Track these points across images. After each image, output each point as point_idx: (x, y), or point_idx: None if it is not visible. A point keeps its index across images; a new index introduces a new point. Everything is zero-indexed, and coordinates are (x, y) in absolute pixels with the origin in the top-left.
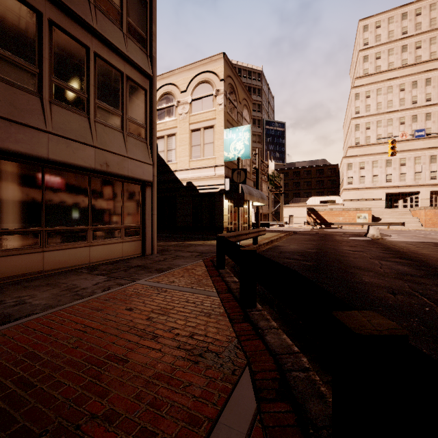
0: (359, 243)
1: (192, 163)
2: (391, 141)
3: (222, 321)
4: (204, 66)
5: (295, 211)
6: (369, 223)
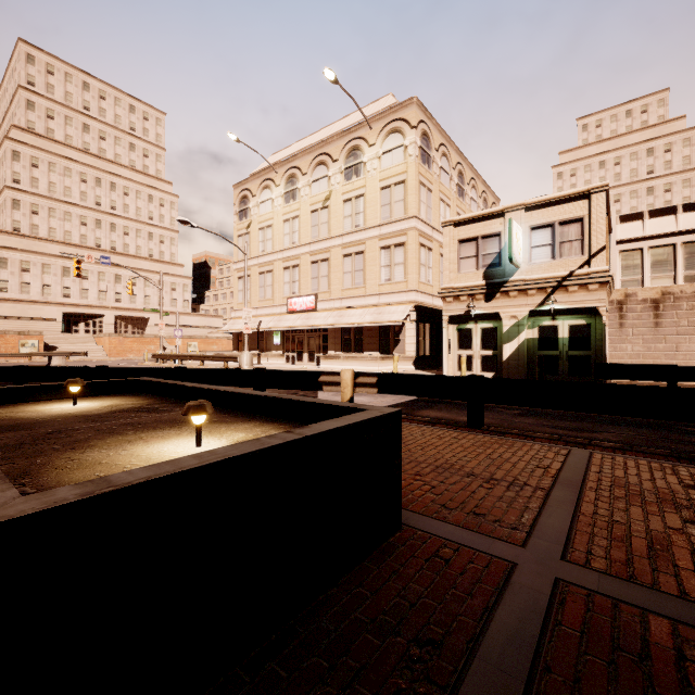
0: None
1: None
2: (77, 260)
3: None
4: None
5: None
6: (43, 353)
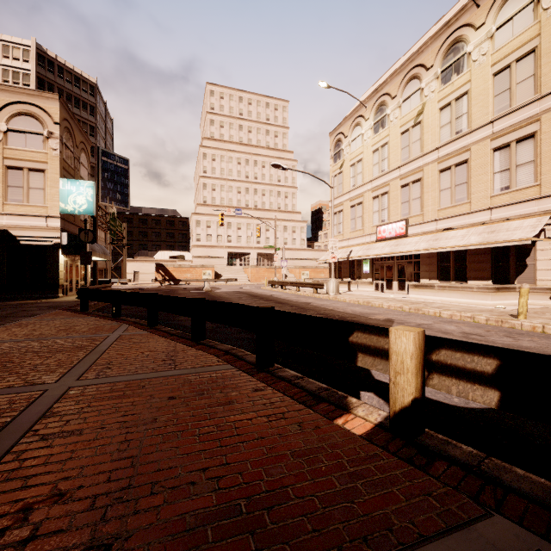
0: (193, 294)
1: (9, 207)
2: (221, 214)
3: (107, 321)
4: (30, 97)
5: (141, 266)
6: (212, 279)
